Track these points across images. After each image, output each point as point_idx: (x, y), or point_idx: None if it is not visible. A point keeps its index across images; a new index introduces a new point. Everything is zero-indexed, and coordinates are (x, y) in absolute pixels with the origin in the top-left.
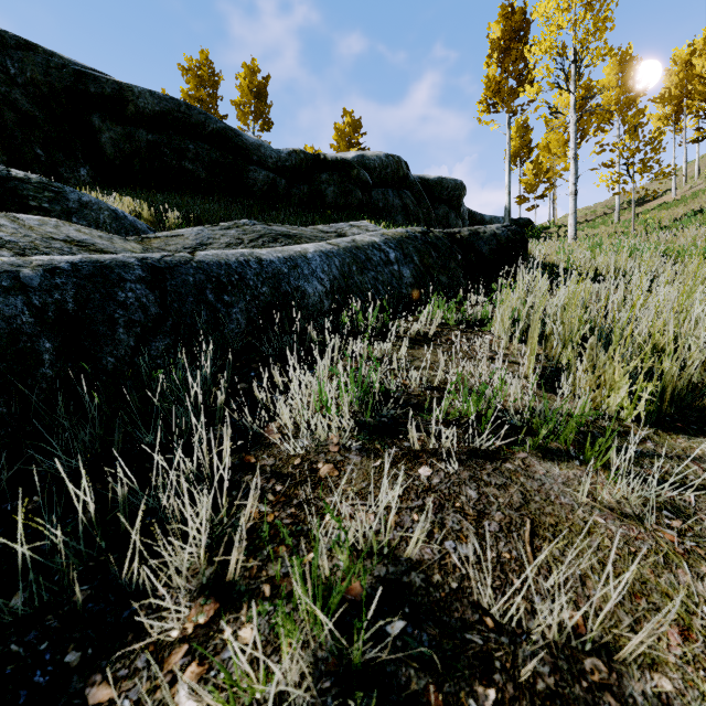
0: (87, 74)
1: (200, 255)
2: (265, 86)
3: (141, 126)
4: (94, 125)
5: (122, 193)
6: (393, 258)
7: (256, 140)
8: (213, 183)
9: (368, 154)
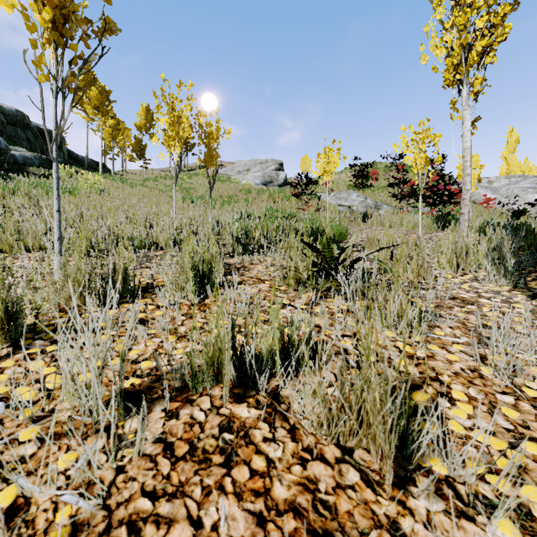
0: None
1: None
2: None
3: None
4: None
5: None
6: (34, 159)
7: None
8: None
9: (5, 107)
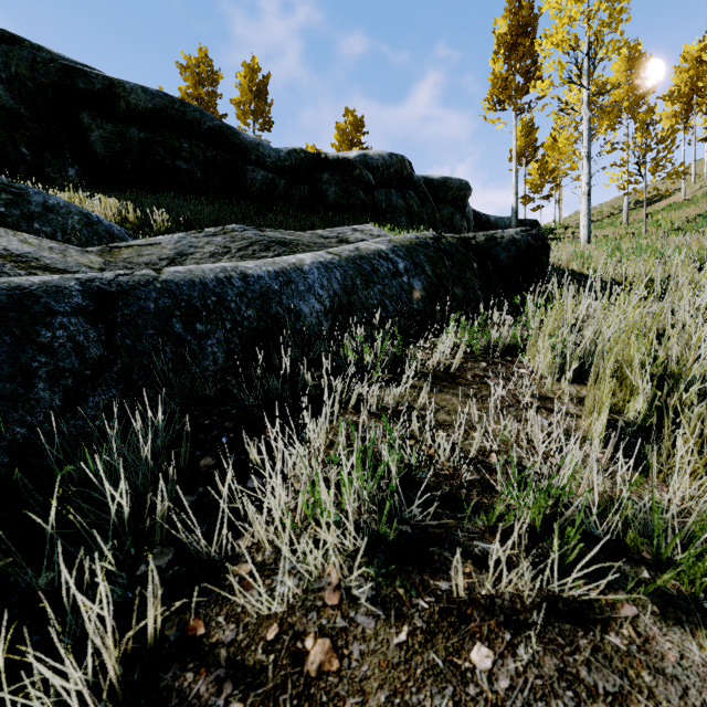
0: (76, 69)
1: (168, 272)
2: (265, 85)
3: (133, 123)
4: (83, 122)
5: (112, 194)
6: (402, 269)
7: (254, 139)
8: (209, 184)
9: (371, 154)
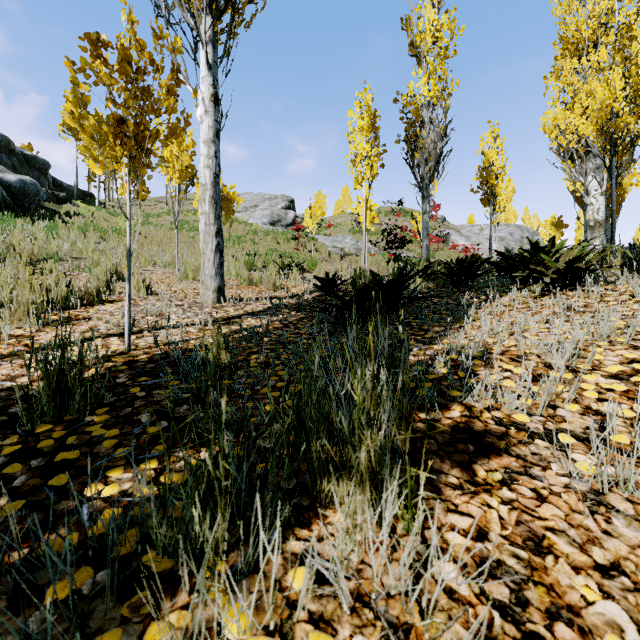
0: None
1: None
2: None
3: None
4: None
5: None
6: (42, 194)
7: None
8: None
9: None
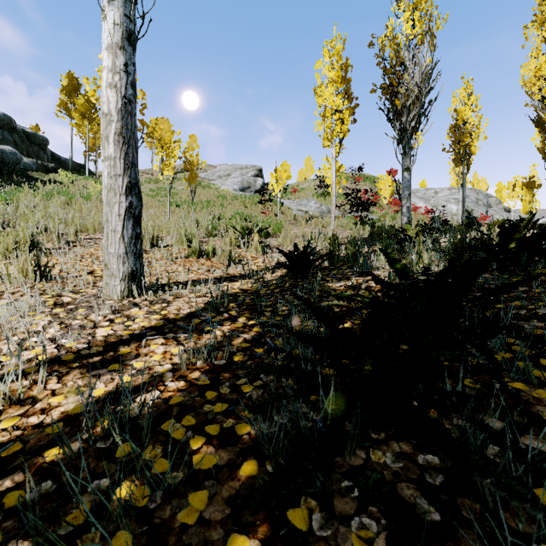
0: None
1: None
2: None
3: None
4: None
5: None
6: (32, 164)
7: None
8: None
9: None
